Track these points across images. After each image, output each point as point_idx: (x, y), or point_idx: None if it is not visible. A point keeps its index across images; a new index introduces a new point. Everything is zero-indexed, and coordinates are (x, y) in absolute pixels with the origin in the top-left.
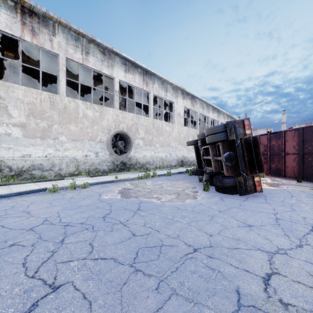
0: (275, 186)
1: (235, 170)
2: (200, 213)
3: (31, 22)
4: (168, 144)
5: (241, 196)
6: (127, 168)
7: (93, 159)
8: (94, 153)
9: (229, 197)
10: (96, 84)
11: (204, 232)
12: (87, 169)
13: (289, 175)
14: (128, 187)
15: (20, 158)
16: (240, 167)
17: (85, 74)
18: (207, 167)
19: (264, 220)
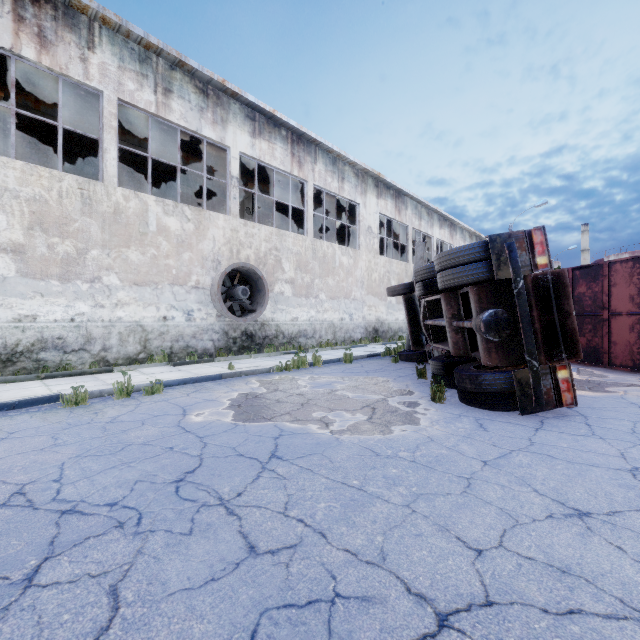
0: (596, 388)
1: (508, 354)
2: (435, 469)
3: (37, 17)
4: (347, 294)
5: (525, 417)
6: (257, 345)
7: (181, 326)
8: (183, 313)
9: (498, 420)
10: (190, 164)
11: (456, 538)
12: (167, 349)
13: (620, 362)
14: (255, 391)
15: (12, 323)
16: (524, 345)
17: (167, 143)
18: (434, 343)
19: (615, 495)
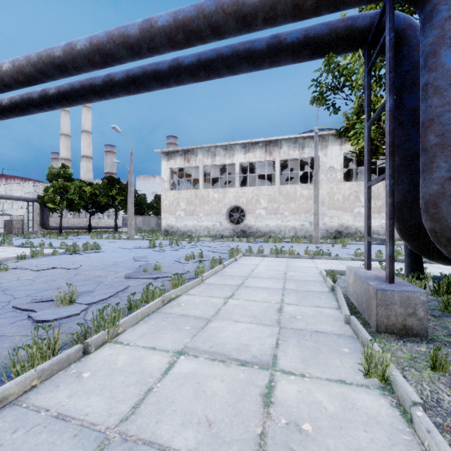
0: None
1: None
2: None
3: None
4: None
5: None
6: None
7: None
8: None
9: None
10: None
11: None
12: None
13: None
14: None
15: None
16: None
17: None
18: None
19: None
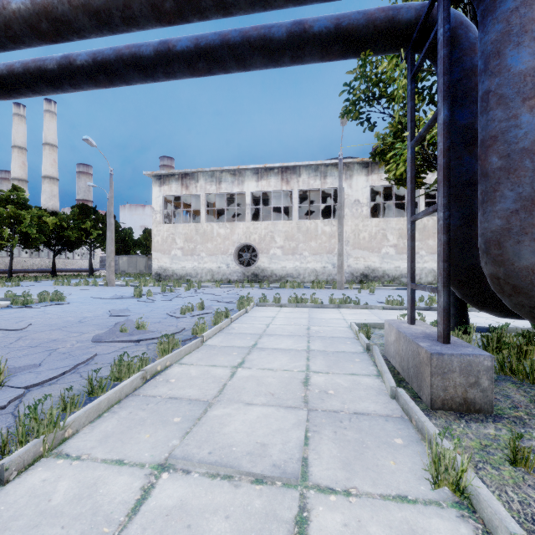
0: None
1: None
2: None
3: None
4: None
5: None
6: None
7: None
8: None
9: None
10: None
11: None
12: None
13: None
14: None
15: (394, 269)
16: None
17: None
18: None
19: None
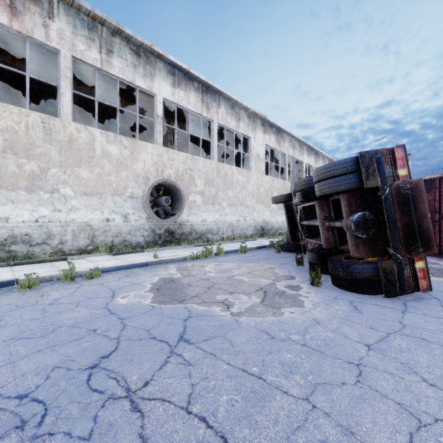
0: (436, 273)
1: (373, 248)
2: (325, 354)
3: None
4: (242, 202)
5: (390, 300)
6: (176, 240)
7: (120, 226)
8: (121, 216)
9: (368, 302)
10: (128, 107)
11: None
12: (109, 243)
13: None
14: (172, 276)
15: None
16: (390, 241)
17: (111, 93)
18: (308, 238)
19: None
